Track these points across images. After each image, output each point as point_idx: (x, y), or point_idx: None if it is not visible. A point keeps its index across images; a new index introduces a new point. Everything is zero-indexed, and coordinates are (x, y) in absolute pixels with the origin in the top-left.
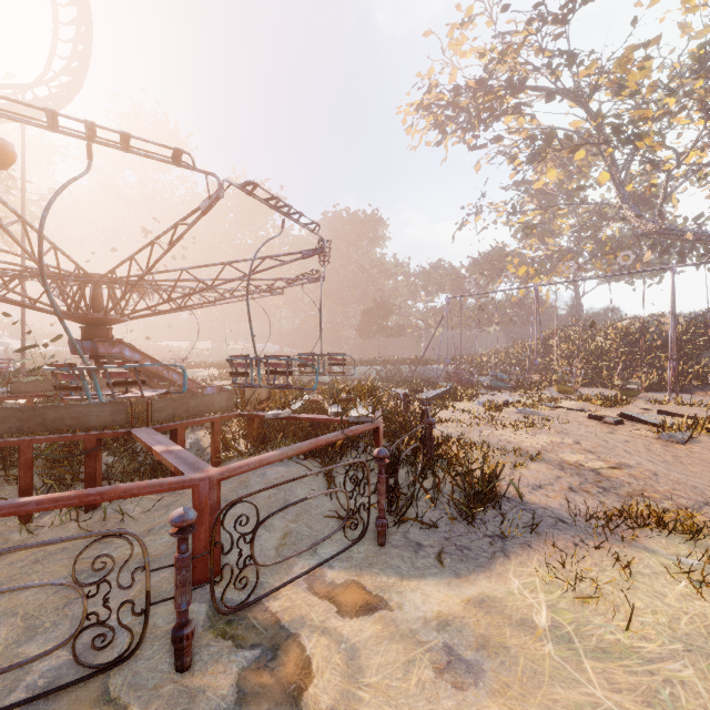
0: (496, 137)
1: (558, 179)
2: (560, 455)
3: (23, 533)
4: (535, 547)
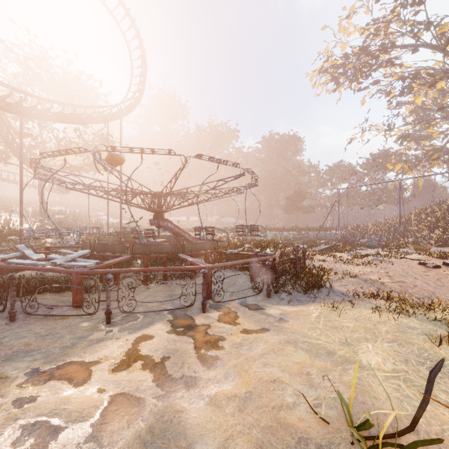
0: (375, 81)
1: (433, 97)
2: (369, 276)
3: (144, 289)
4: (326, 300)
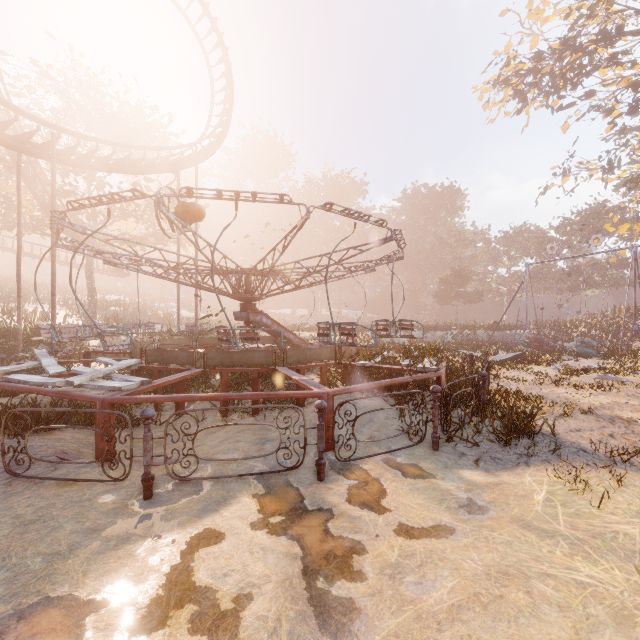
0: (587, 92)
1: None
2: (615, 412)
3: (222, 422)
4: (552, 463)
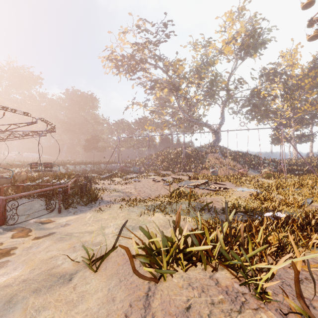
0: (138, 77)
1: (165, 94)
2: (126, 190)
3: None
4: (97, 207)
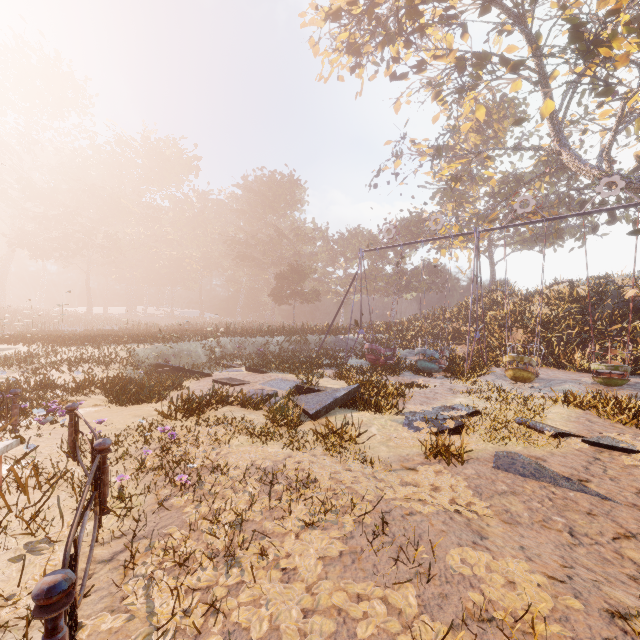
0: (419, 62)
1: (475, 144)
2: None
3: None
4: None
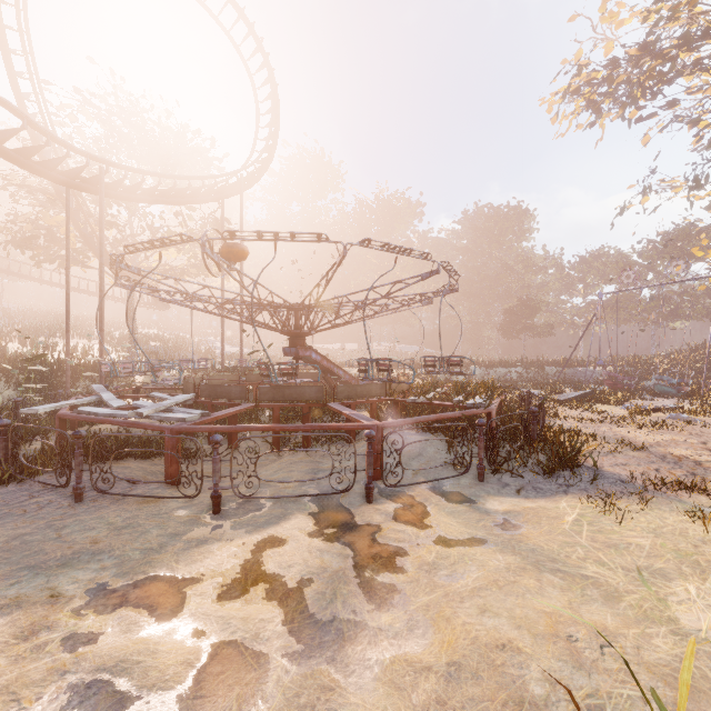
0: (669, 101)
1: None
2: (669, 449)
3: (274, 457)
4: (589, 492)
